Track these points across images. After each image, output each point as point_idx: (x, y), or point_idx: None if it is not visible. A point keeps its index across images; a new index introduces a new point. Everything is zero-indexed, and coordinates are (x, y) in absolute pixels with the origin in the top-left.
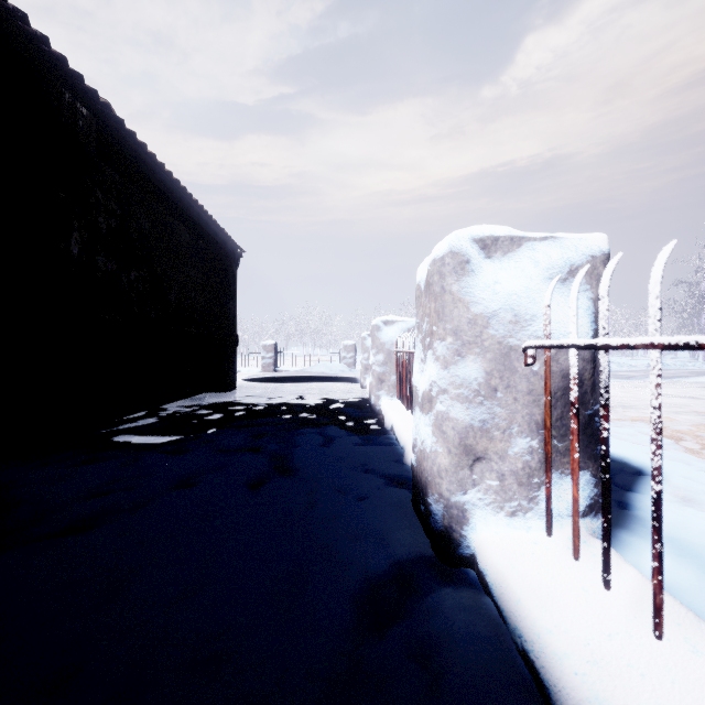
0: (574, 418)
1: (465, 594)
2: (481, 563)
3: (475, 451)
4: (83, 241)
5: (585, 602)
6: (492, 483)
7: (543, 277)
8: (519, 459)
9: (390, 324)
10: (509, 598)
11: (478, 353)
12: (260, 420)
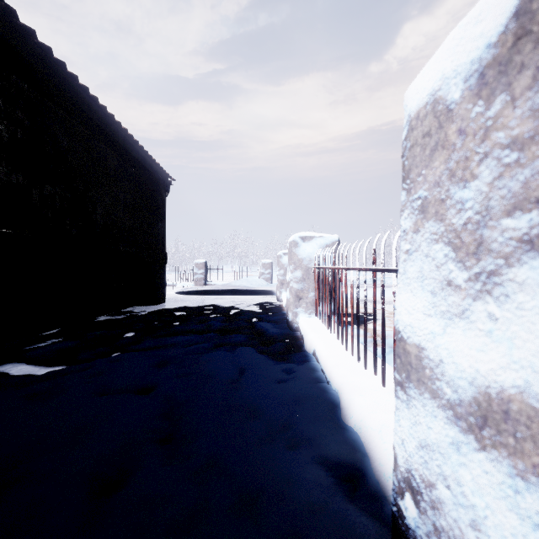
0: None
1: None
2: None
3: None
4: None
5: None
6: None
7: None
8: None
9: (308, 240)
10: None
11: None
12: (172, 340)
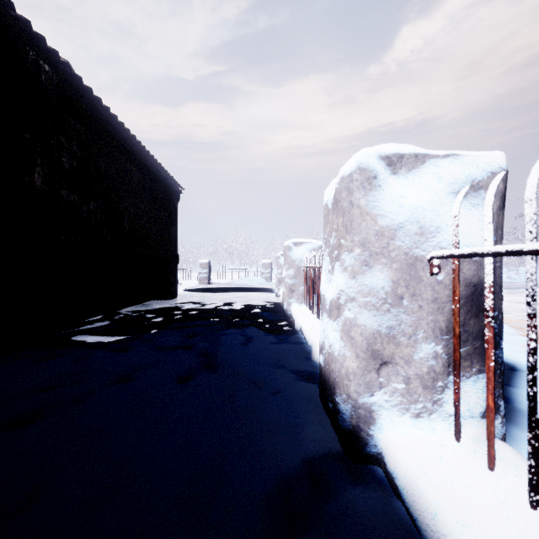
0: (489, 326)
1: (375, 496)
2: (390, 465)
3: (382, 355)
4: (45, 175)
5: (506, 518)
6: (398, 385)
7: (446, 191)
8: (424, 364)
9: (299, 245)
10: (423, 509)
11: (385, 263)
12: (194, 322)
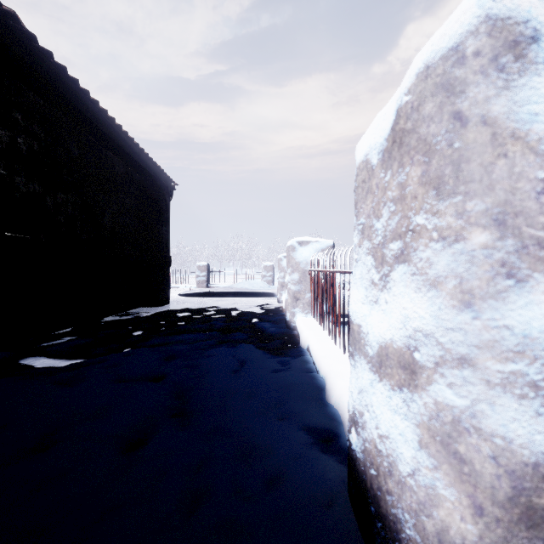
0: None
1: None
2: None
3: None
4: None
5: None
6: None
7: None
8: None
9: (305, 244)
10: None
11: None
12: (178, 337)
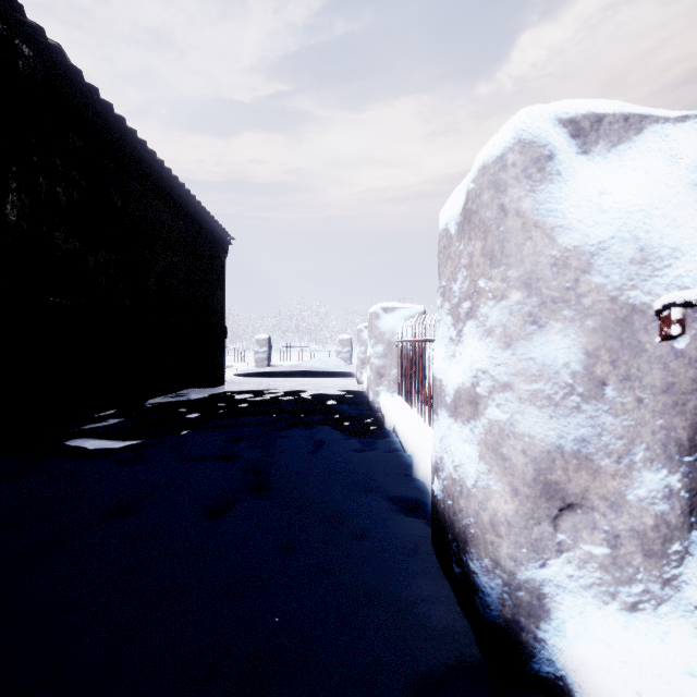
0: None
1: None
2: None
3: (564, 492)
4: (23, 206)
5: None
6: (596, 549)
7: (687, 181)
8: (647, 510)
9: (390, 311)
10: None
11: (570, 318)
12: (242, 419)
